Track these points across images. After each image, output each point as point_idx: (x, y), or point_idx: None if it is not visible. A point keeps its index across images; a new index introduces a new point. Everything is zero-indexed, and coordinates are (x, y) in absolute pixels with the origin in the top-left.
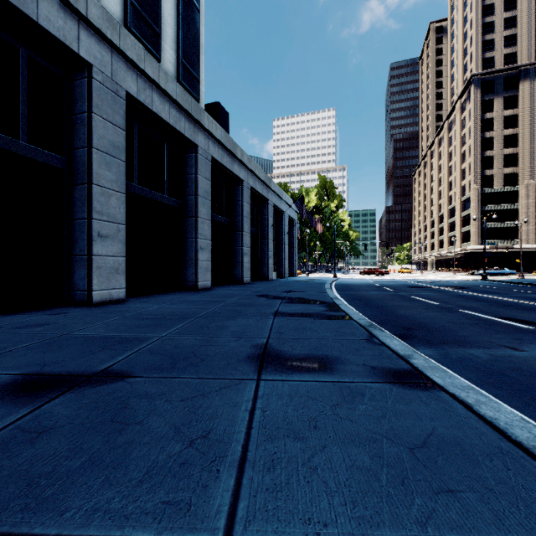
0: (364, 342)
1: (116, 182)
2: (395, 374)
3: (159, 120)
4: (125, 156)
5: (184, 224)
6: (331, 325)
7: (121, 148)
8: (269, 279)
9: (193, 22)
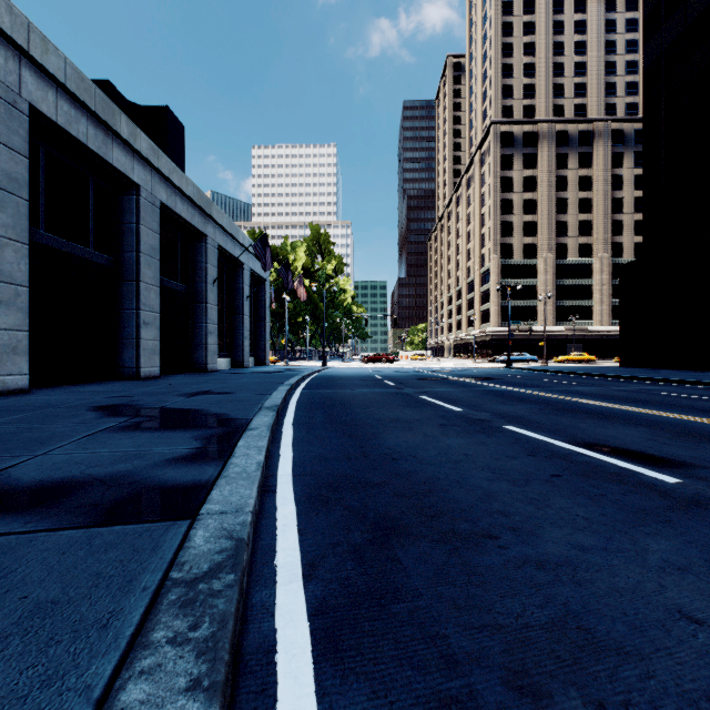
0: None
1: None
2: None
3: None
4: None
5: None
6: None
7: None
8: (208, 369)
9: None
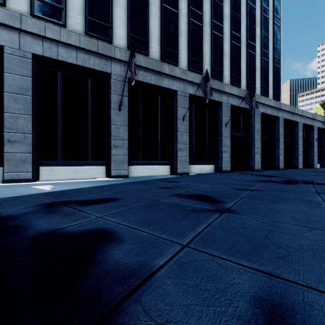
0: None
1: (259, 138)
2: None
3: (267, 114)
4: (260, 130)
5: (273, 145)
6: None
7: (260, 128)
8: (314, 167)
9: (278, 74)
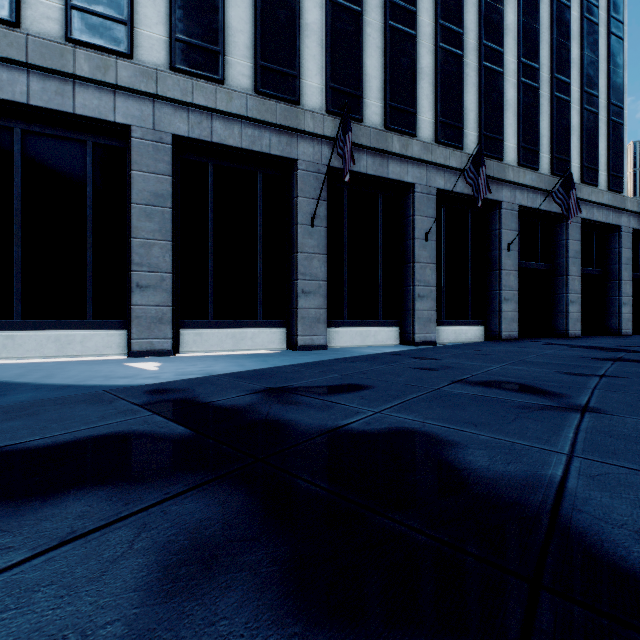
0: None
1: (577, 271)
2: None
3: (595, 222)
4: (580, 255)
5: (606, 286)
6: None
7: (579, 252)
8: None
9: (618, 137)
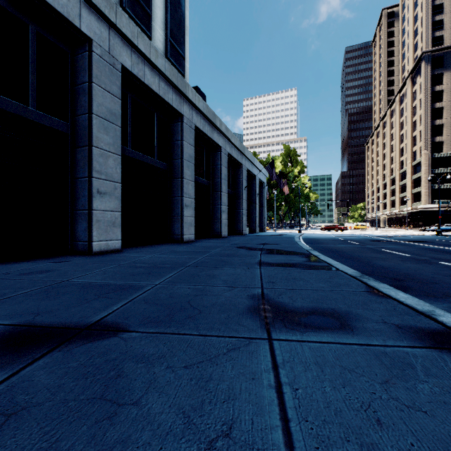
0: (366, 294)
1: (113, 145)
2: (432, 336)
3: (150, 91)
4: (120, 122)
5: (171, 184)
6: (320, 275)
7: (118, 115)
8: (243, 233)
9: (179, 6)
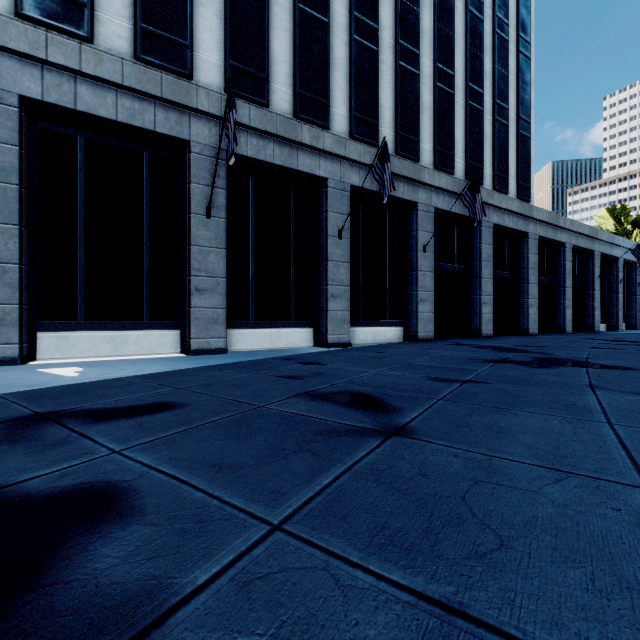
0: None
1: (489, 274)
2: None
3: (506, 228)
4: (492, 259)
5: (517, 288)
6: (634, 346)
7: (491, 255)
8: (594, 331)
9: (526, 150)
